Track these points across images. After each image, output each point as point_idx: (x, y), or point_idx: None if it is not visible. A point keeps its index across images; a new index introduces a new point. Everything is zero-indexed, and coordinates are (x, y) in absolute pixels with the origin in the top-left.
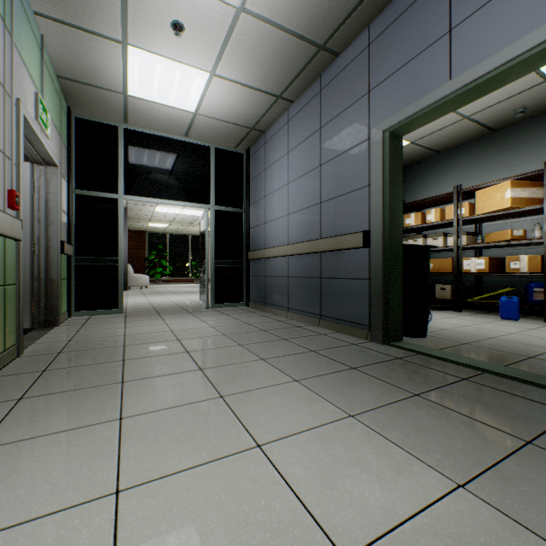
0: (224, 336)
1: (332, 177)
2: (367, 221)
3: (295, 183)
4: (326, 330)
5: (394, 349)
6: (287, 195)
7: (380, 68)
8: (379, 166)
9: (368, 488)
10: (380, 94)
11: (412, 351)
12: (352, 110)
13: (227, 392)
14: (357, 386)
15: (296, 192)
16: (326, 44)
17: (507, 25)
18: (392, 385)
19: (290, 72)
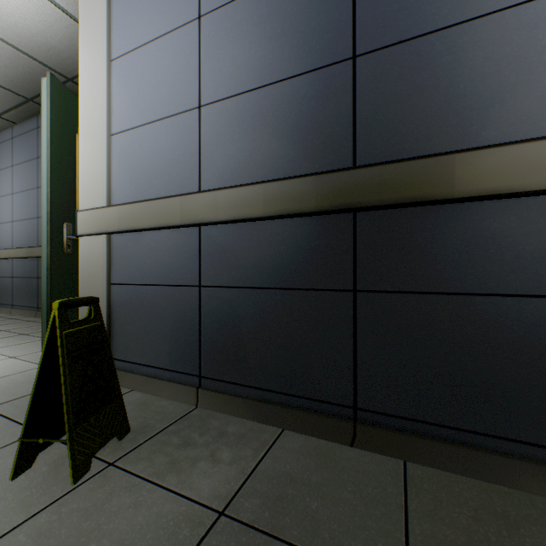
0: None
1: None
2: None
3: (19, 196)
4: (39, 318)
5: None
6: (12, 204)
7: None
8: None
9: None
10: None
11: None
12: None
13: None
14: (12, 341)
15: (20, 203)
16: (34, 99)
17: None
18: (40, 337)
19: (4, 104)
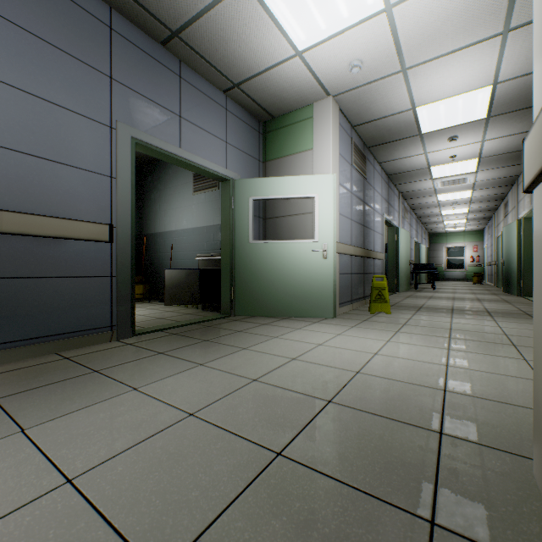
0: (50, 422)
1: (36, 123)
2: (109, 214)
3: None
4: (38, 358)
5: (148, 335)
6: None
7: (126, 71)
8: (128, 167)
9: (315, 334)
10: (126, 96)
11: (157, 330)
12: (85, 70)
13: (287, 359)
14: (240, 338)
15: None
16: None
17: (203, 148)
18: (231, 334)
19: None
